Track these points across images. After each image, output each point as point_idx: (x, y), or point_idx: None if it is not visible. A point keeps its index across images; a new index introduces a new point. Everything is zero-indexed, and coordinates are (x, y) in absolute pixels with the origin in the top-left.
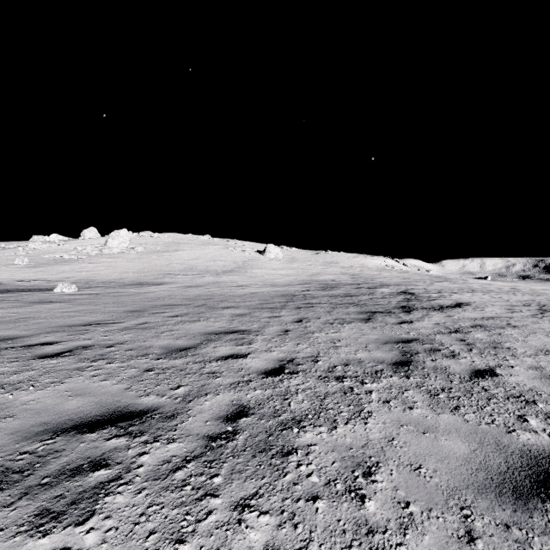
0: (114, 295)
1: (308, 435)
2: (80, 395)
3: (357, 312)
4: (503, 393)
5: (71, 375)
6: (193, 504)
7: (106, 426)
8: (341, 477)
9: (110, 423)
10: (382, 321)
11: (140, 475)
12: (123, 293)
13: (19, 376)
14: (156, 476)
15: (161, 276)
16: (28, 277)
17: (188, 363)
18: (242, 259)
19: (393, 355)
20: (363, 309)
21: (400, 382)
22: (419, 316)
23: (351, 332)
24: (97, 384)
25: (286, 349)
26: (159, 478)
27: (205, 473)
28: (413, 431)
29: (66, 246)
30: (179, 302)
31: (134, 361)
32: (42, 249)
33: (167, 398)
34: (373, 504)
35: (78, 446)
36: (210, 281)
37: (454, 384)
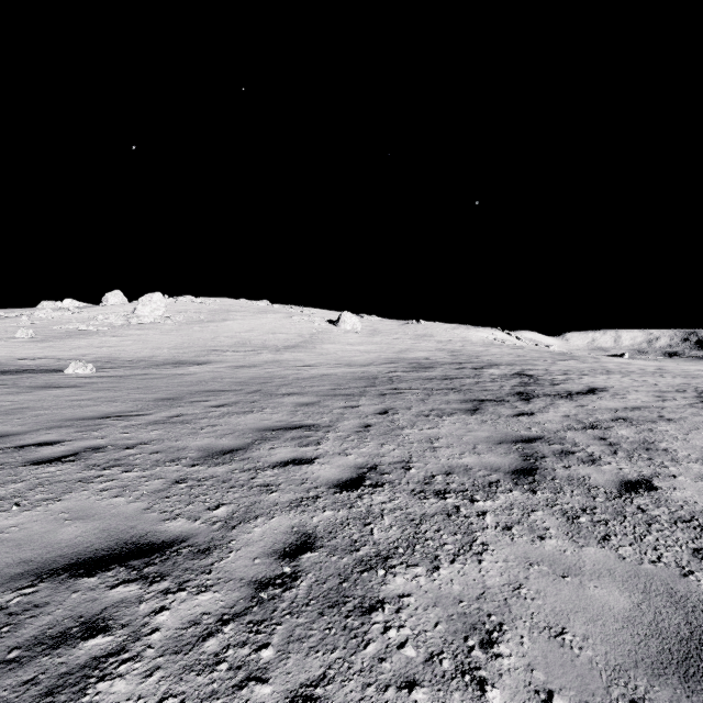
0: (143, 377)
1: (399, 579)
2: (81, 519)
3: (459, 400)
4: (667, 515)
5: (72, 489)
6: (229, 694)
7: (113, 566)
8: (449, 648)
9: (118, 561)
10: (494, 413)
11: (154, 646)
12: (154, 375)
13: (0, 491)
14: (177, 647)
15: (204, 353)
16: (33, 354)
17: (234, 471)
18: (310, 332)
19: (511, 460)
20: (467, 397)
21: (523, 499)
22: (542, 406)
23: (452, 427)
24: (106, 502)
25: (367, 451)
26: (181, 650)
27: (250, 641)
28: (548, 574)
29: (83, 314)
30: (226, 388)
31: (160, 468)
32: (52, 318)
33: (201, 523)
34: (498, 694)
35: (69, 598)
36: (268, 359)
37: (598, 502)
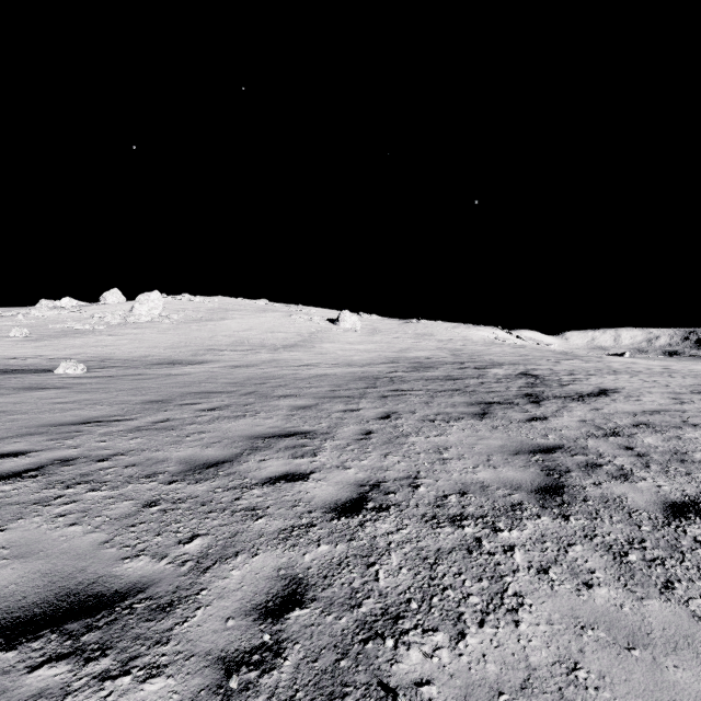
0: (135, 378)
1: (415, 654)
2: (22, 557)
3: (465, 403)
4: None
5: (23, 515)
6: None
7: (42, 632)
8: None
9: (52, 623)
10: (504, 417)
11: None
12: (147, 375)
13: None
14: None
15: (201, 352)
16: (26, 353)
17: (216, 489)
18: (309, 331)
19: (532, 474)
20: (473, 399)
21: (555, 528)
22: (554, 409)
23: (461, 434)
24: (59, 533)
25: (368, 464)
26: None
27: None
28: (609, 644)
29: (80, 313)
30: (220, 389)
31: (132, 486)
32: (48, 317)
33: (168, 562)
34: None
35: None
36: (266, 359)
37: (645, 532)
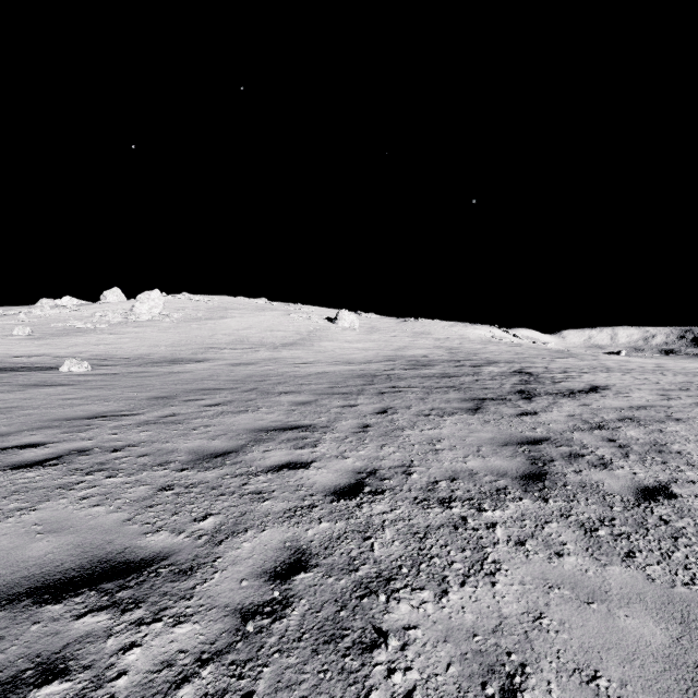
0: (138, 375)
1: (404, 607)
2: (54, 532)
3: (459, 399)
4: (693, 527)
5: (50, 497)
6: None
7: (82, 590)
8: None
9: (89, 583)
10: (496, 412)
11: (118, 695)
12: (150, 373)
13: None
14: (145, 697)
15: (202, 350)
16: (29, 351)
17: (225, 476)
18: (308, 329)
19: (518, 463)
20: (467, 395)
21: (535, 509)
22: (545, 405)
23: (454, 428)
24: (85, 512)
25: (366, 454)
26: None
27: (231, 689)
28: (571, 600)
29: (81, 312)
30: (222, 386)
31: (147, 473)
32: (50, 316)
33: (185, 536)
34: None
35: (27, 630)
36: (266, 357)
37: (616, 512)
